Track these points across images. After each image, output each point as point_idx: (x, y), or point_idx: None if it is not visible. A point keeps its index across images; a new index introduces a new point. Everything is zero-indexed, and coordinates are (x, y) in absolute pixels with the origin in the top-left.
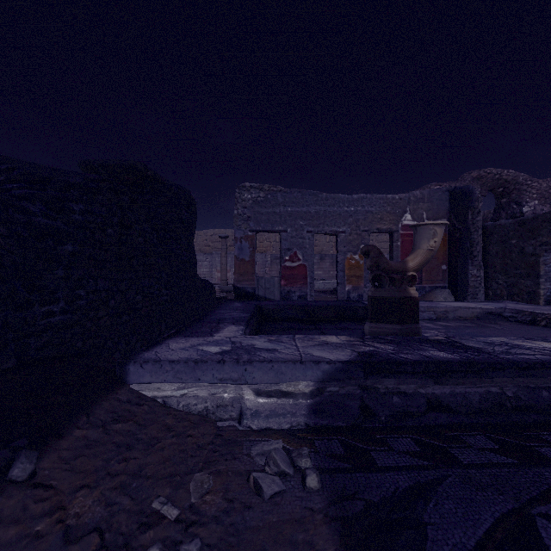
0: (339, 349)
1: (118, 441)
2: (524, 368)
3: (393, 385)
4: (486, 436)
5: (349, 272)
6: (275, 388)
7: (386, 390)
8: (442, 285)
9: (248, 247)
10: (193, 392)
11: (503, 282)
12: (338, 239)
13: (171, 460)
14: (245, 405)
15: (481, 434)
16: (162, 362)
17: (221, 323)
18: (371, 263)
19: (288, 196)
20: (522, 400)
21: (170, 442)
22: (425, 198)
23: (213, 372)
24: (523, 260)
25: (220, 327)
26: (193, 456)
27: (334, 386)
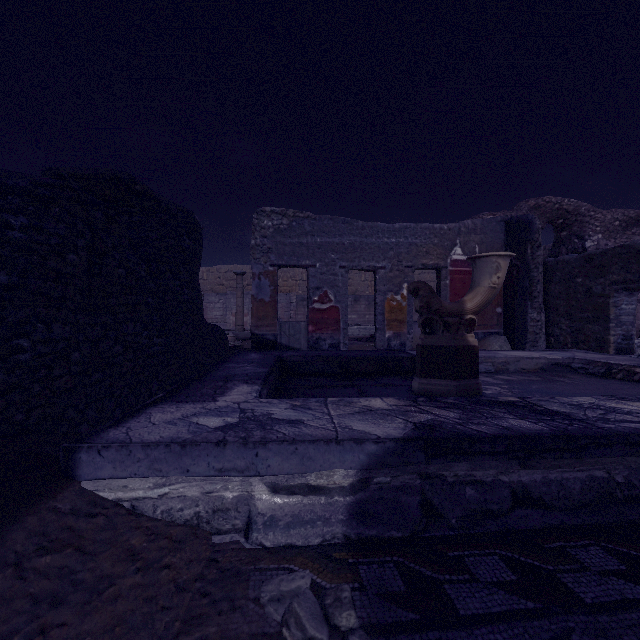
0: (388, 419)
1: (38, 590)
2: (637, 444)
3: (464, 471)
4: (602, 547)
5: (389, 316)
6: (299, 482)
7: (455, 478)
8: (496, 331)
9: (268, 285)
10: (177, 490)
11: (566, 328)
12: (377, 276)
13: (126, 621)
14: (256, 508)
15: (594, 544)
16: (131, 446)
17: (230, 381)
18: (421, 303)
19: (317, 224)
20: (636, 488)
21: (130, 582)
22: (478, 229)
23: (208, 459)
24: (591, 302)
25: (228, 387)
26: (165, 609)
27: (384, 476)
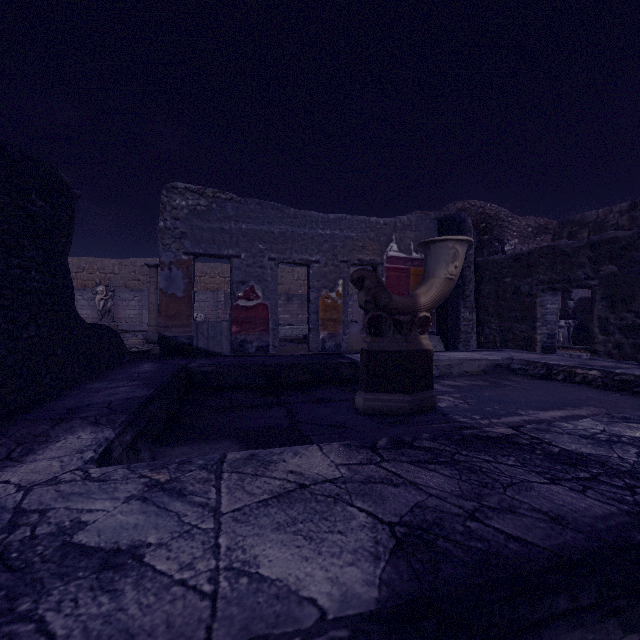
0: (337, 517)
1: None
2: None
3: None
4: None
5: (324, 314)
6: None
7: None
8: (430, 330)
9: (182, 277)
10: None
11: (496, 327)
12: (311, 271)
13: None
14: None
15: None
16: None
17: (66, 421)
18: (367, 297)
19: (243, 208)
20: None
21: None
22: (413, 225)
23: None
24: (519, 301)
25: (48, 438)
26: None
27: None
